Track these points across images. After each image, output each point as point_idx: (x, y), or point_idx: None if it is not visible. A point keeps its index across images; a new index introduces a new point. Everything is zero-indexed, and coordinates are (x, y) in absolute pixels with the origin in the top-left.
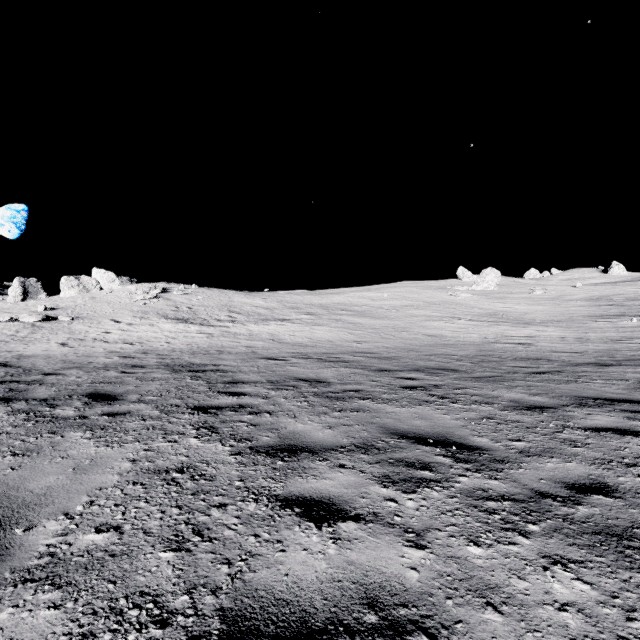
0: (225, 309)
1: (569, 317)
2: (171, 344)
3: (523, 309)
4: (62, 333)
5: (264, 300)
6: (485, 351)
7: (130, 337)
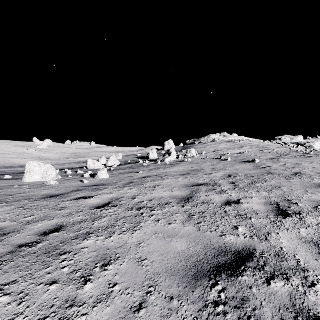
0: None
1: (60, 158)
2: None
3: (50, 156)
4: None
5: None
6: (24, 165)
7: None
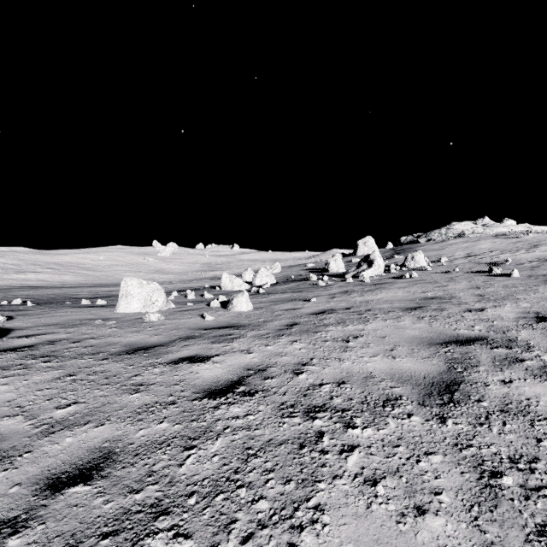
0: None
1: (187, 271)
2: None
3: (174, 268)
4: None
5: (4, 258)
6: None
7: None
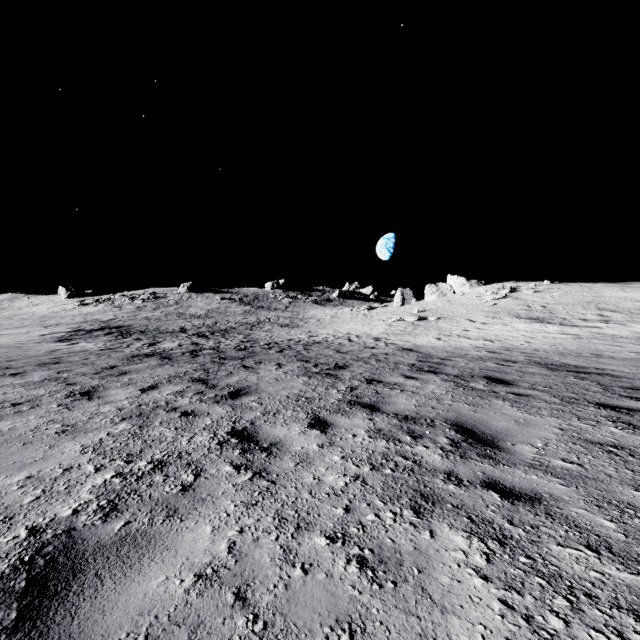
0: (591, 306)
1: None
2: (531, 343)
3: None
4: (433, 330)
5: None
6: None
7: (487, 335)
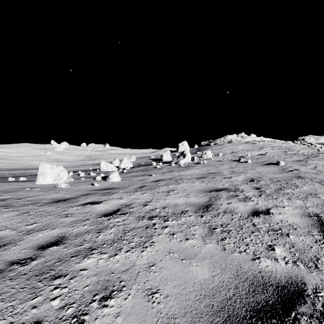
0: None
1: (75, 160)
2: None
3: (66, 158)
4: None
5: None
6: None
7: None
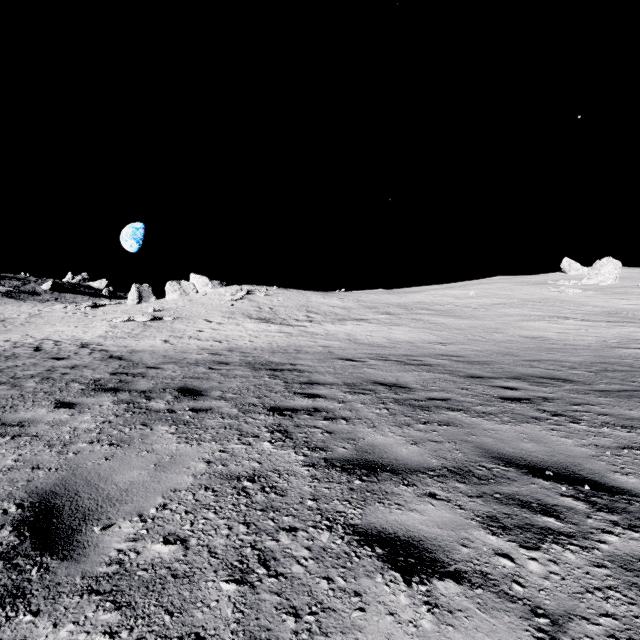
0: (303, 309)
1: None
2: (253, 343)
3: None
4: (166, 331)
5: (341, 300)
6: (607, 357)
7: (219, 335)
